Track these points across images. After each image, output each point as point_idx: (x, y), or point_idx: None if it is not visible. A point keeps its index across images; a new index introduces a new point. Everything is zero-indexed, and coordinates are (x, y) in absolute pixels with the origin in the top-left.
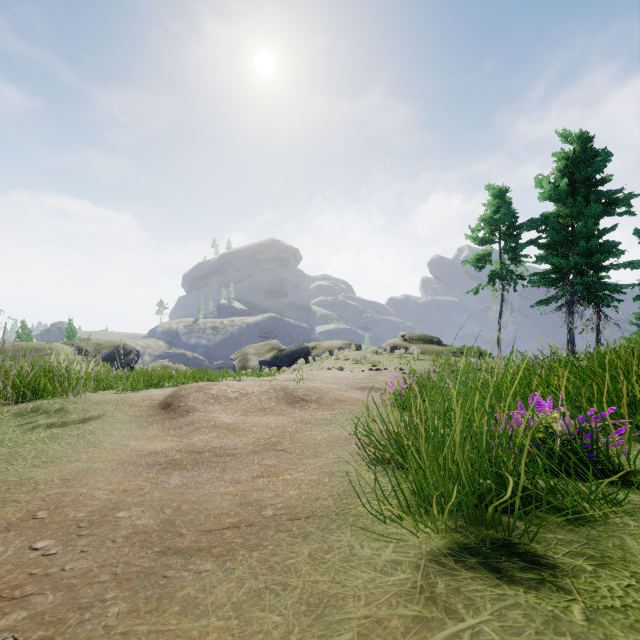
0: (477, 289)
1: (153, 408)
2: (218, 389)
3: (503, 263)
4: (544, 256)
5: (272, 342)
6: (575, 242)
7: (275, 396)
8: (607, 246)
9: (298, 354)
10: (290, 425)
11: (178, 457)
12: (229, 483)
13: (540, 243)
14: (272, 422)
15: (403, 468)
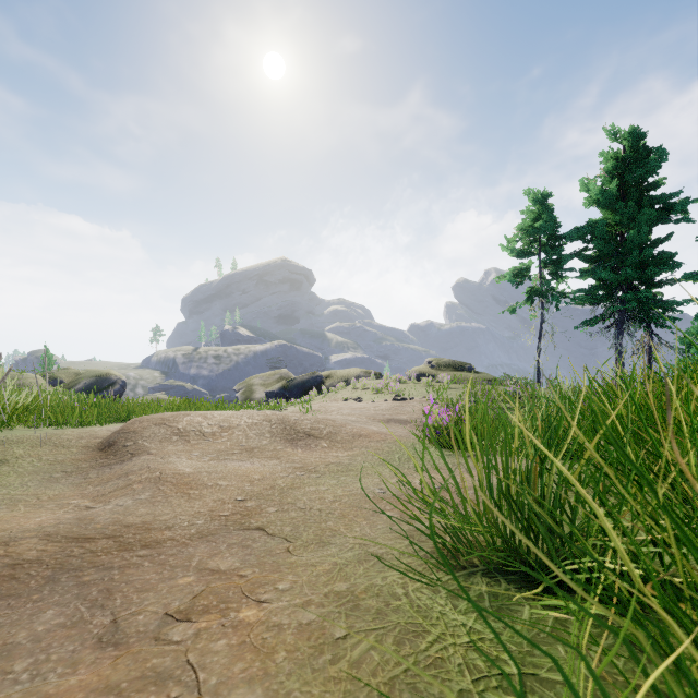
0: (514, 308)
1: (88, 449)
2: (189, 421)
3: (543, 278)
4: (591, 269)
5: (281, 371)
6: (625, 253)
7: (269, 430)
8: (663, 257)
9: (310, 384)
10: (284, 475)
11: (30, 555)
12: (91, 646)
13: (585, 255)
14: (257, 470)
15: (508, 579)
